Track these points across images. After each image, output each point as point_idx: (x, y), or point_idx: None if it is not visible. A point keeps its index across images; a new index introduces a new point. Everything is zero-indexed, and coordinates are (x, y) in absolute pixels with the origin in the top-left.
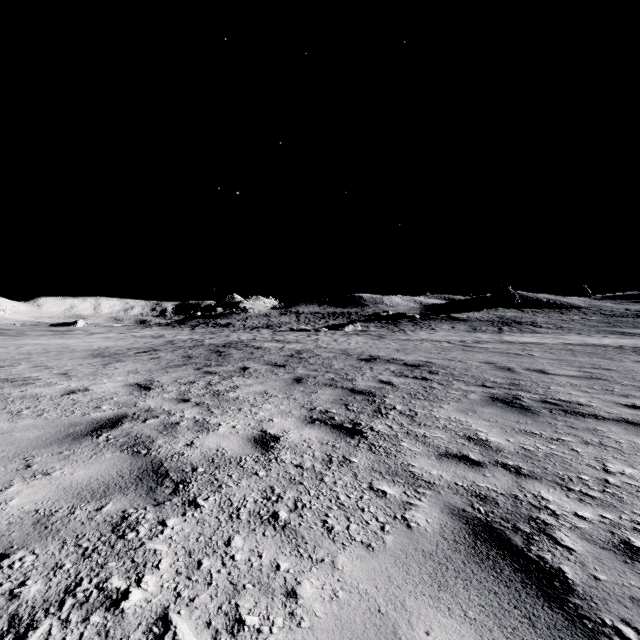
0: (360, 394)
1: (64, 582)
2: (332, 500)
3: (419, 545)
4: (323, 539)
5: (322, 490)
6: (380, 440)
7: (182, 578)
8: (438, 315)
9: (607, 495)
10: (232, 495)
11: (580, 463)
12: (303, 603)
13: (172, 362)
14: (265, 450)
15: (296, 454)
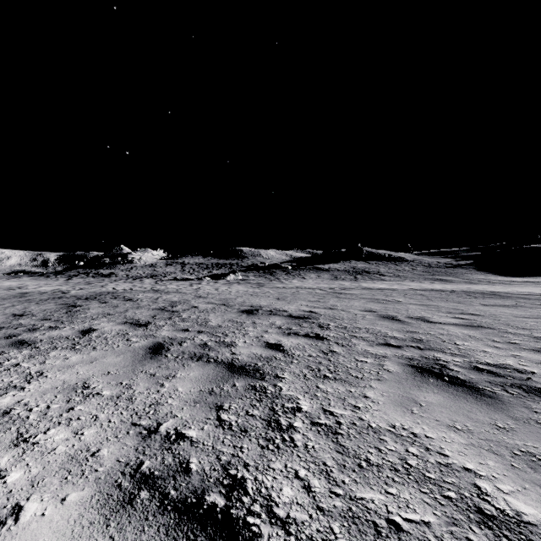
0: (242, 375)
1: None
2: None
3: None
4: None
5: None
6: None
7: None
8: (306, 266)
9: None
10: None
11: None
12: None
13: None
14: None
15: None
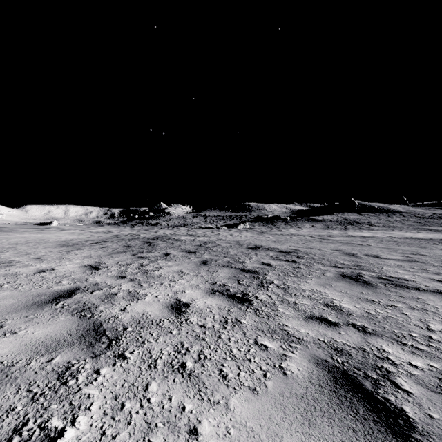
0: (248, 272)
1: (14, 422)
2: (227, 353)
3: (293, 389)
4: (219, 384)
5: (219, 345)
6: (262, 306)
7: (108, 418)
8: (302, 217)
9: (432, 348)
10: (152, 349)
11: (409, 323)
12: (202, 440)
13: (116, 250)
14: (178, 314)
15: (201, 317)
